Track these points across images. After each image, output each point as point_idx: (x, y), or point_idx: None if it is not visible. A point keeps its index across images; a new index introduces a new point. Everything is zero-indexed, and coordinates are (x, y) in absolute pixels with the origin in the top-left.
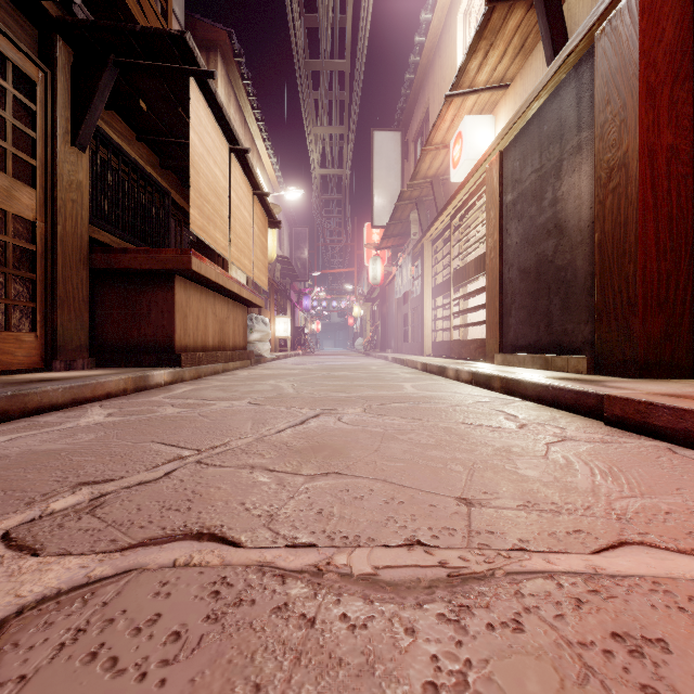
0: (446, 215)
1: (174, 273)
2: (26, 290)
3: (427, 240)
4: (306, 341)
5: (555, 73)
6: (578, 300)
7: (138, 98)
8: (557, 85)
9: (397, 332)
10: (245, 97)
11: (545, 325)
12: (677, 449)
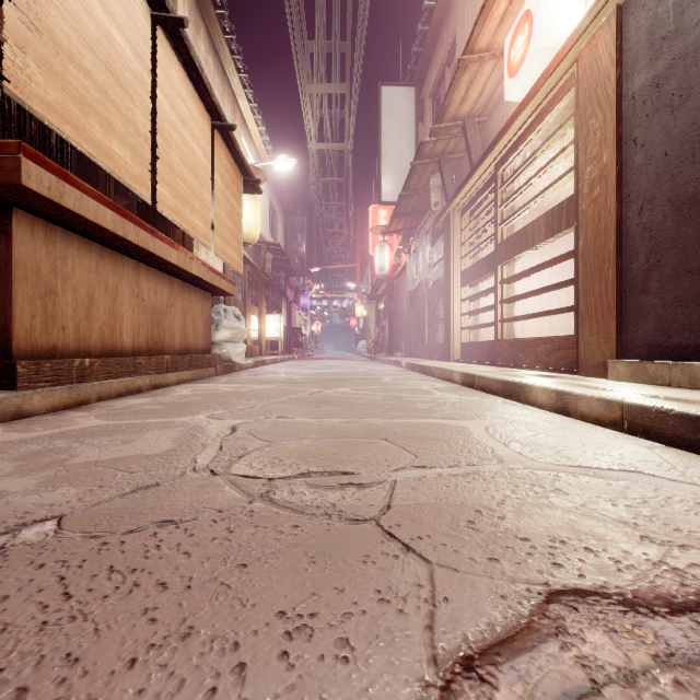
0: (488, 163)
1: (7, 204)
2: None
3: (455, 208)
4: (303, 343)
5: None
6: None
7: None
8: None
9: (409, 332)
10: (221, 34)
11: None
12: None
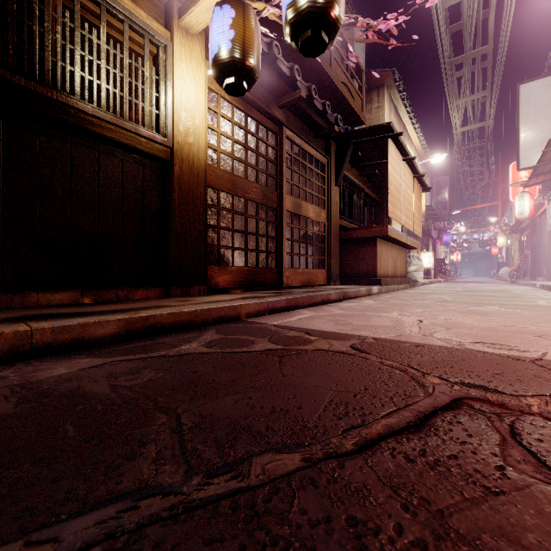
0: None
1: (376, 237)
2: (322, 252)
3: None
4: (446, 270)
5: None
6: None
7: (357, 151)
8: None
9: (549, 261)
10: (401, 103)
11: None
12: None
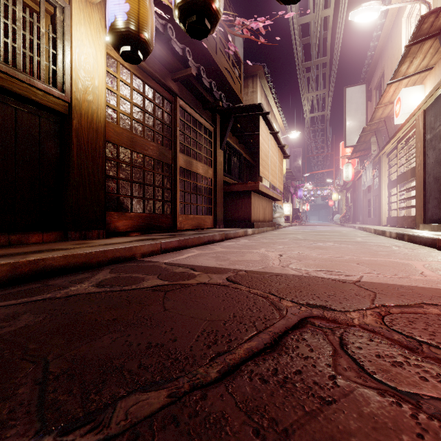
0: (393, 141)
1: (251, 191)
2: (210, 201)
3: (382, 154)
4: (300, 216)
5: None
6: None
7: (237, 123)
8: None
9: (363, 211)
10: (269, 90)
11: None
12: None
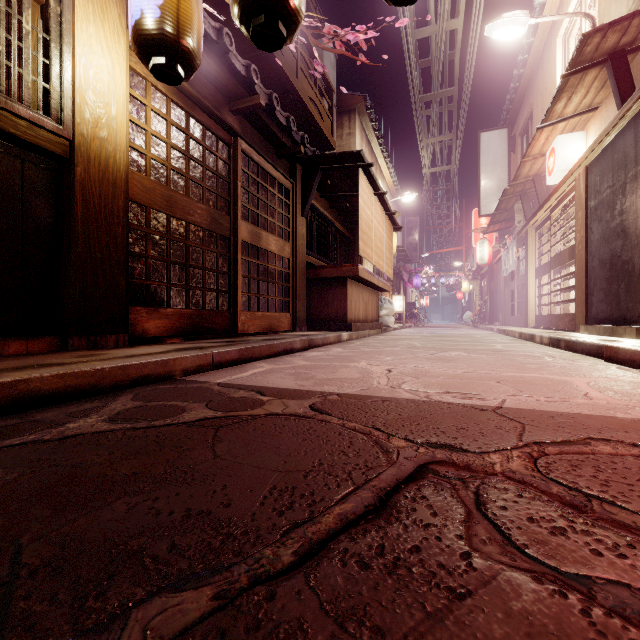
0: (545, 209)
1: (347, 277)
2: (287, 292)
3: (530, 227)
4: (416, 314)
5: (618, 122)
6: (635, 286)
7: (327, 179)
8: (623, 127)
9: (504, 306)
10: (372, 133)
11: (616, 304)
12: (621, 367)
